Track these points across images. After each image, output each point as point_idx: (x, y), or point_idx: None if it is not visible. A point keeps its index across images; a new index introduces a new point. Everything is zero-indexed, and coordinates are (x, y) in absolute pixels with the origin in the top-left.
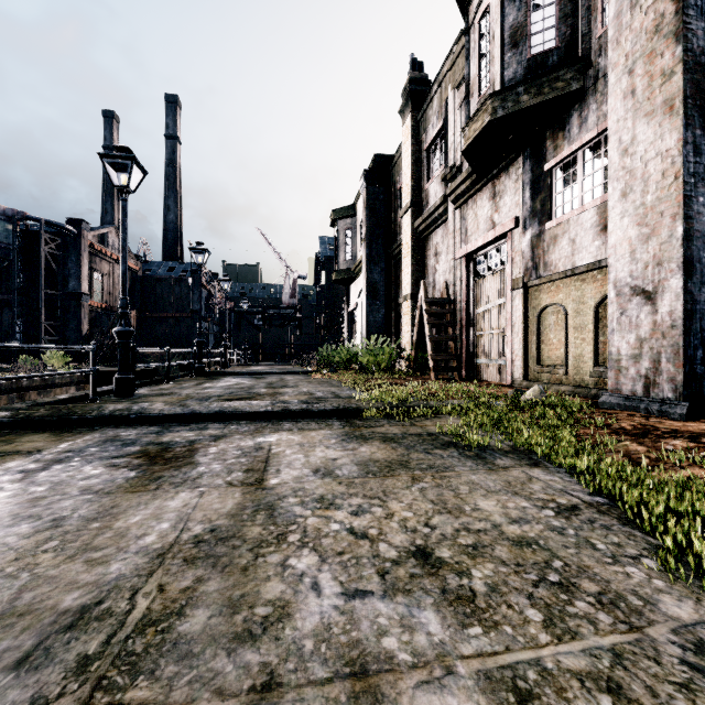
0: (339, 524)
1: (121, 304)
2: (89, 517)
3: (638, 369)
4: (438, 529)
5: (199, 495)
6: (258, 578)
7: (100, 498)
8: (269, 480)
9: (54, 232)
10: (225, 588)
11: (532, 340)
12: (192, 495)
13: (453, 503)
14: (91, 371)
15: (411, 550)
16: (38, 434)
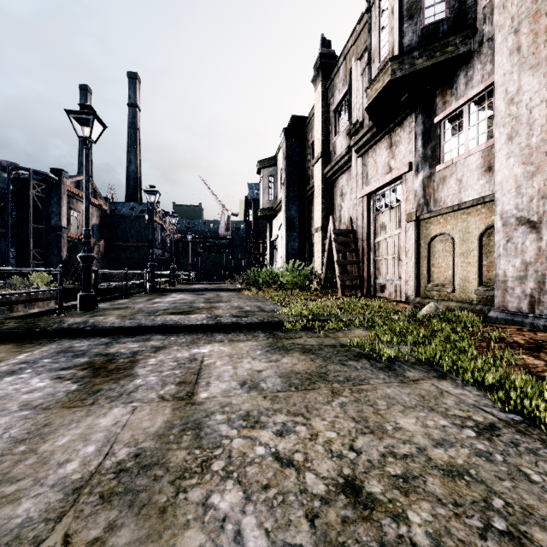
0: (264, 448)
1: (84, 234)
2: (18, 438)
3: (523, 289)
4: (364, 454)
5: (131, 411)
6: (175, 525)
7: (36, 414)
8: (199, 394)
9: (40, 179)
10: (137, 541)
11: (423, 264)
12: (124, 411)
13: (374, 421)
14: (58, 290)
15: (339, 482)
16: (2, 345)
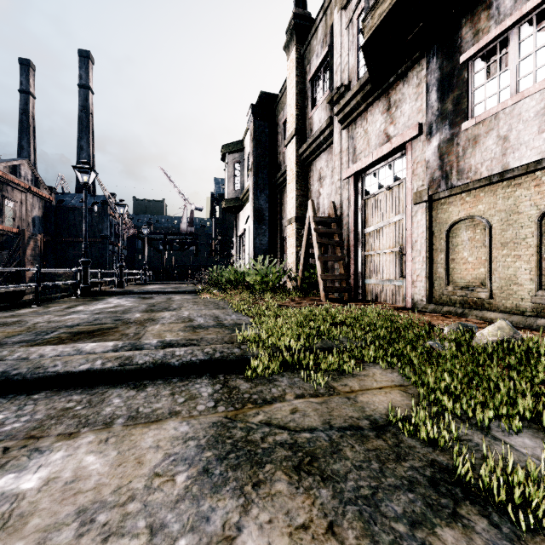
0: None
1: None
2: None
3: None
4: None
5: None
6: None
7: None
8: None
9: None
10: None
11: (438, 259)
12: None
13: None
14: None
15: None
16: None
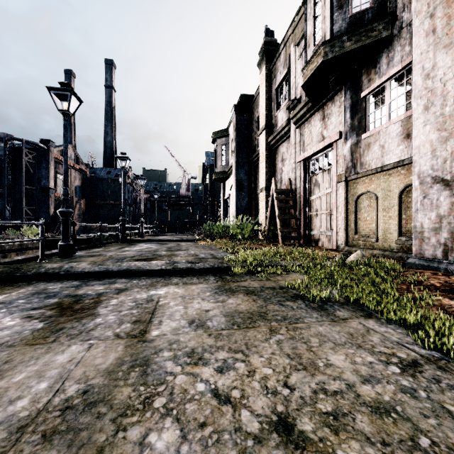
0: (205, 384)
1: (63, 193)
2: None
3: (438, 239)
4: (297, 390)
5: (87, 348)
6: None
7: (0, 352)
8: (151, 332)
9: (31, 148)
10: None
11: (351, 218)
12: (81, 348)
13: (307, 358)
14: (40, 240)
15: (273, 420)
16: None
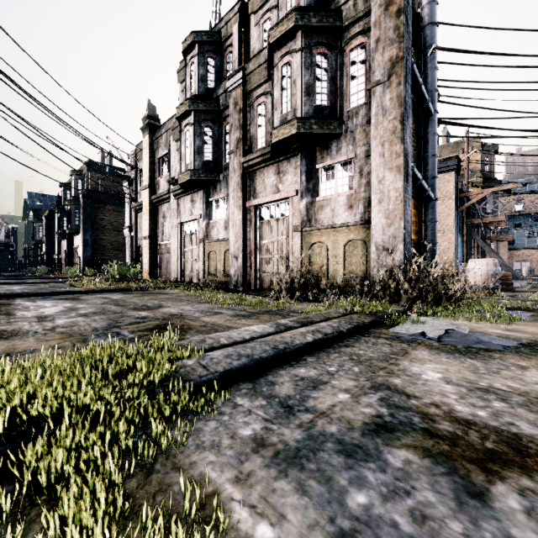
0: None
1: None
2: None
3: None
4: None
5: None
6: None
7: None
8: None
9: None
10: None
11: None
12: None
13: None
14: None
15: None
16: None
